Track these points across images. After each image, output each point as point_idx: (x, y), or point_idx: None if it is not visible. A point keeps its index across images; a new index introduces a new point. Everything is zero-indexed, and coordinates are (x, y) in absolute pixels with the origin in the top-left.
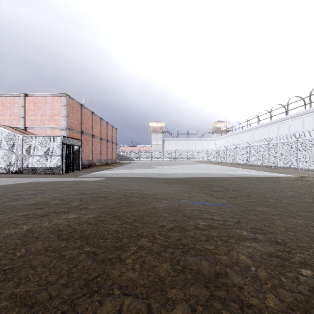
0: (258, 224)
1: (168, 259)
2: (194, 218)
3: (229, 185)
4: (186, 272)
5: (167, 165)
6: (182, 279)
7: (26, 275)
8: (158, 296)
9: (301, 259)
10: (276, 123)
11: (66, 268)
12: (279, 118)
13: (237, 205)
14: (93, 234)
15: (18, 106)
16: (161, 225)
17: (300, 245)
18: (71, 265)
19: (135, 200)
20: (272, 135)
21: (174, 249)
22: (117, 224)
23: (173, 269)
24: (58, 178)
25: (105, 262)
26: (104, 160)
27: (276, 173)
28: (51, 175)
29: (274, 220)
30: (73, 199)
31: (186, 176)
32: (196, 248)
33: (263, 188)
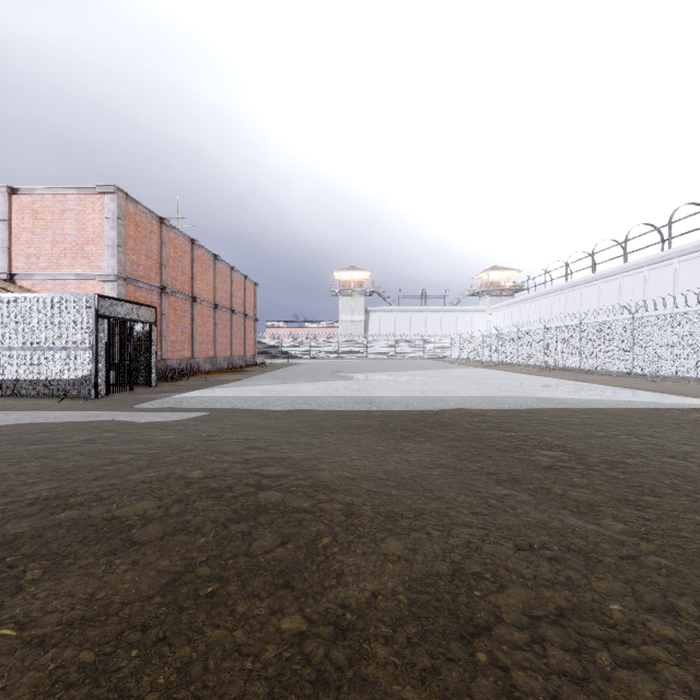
0: None
1: None
2: None
3: (577, 441)
4: None
5: (376, 370)
6: None
7: None
8: None
9: None
10: (641, 270)
11: None
12: (649, 257)
13: (682, 551)
14: None
15: None
16: None
17: None
18: None
19: (259, 545)
20: (628, 299)
21: None
22: None
23: None
24: (66, 413)
25: None
26: (225, 359)
27: (683, 398)
28: (61, 403)
29: None
30: None
31: (434, 407)
32: None
33: (695, 453)
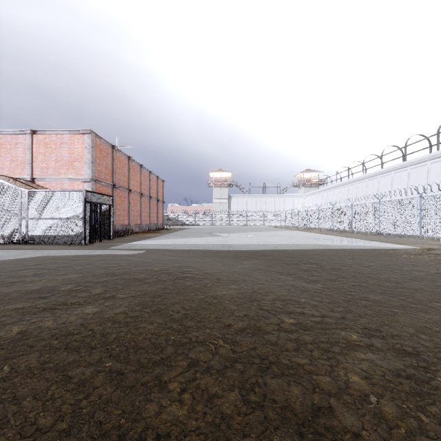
0: (372, 322)
1: (236, 383)
2: (275, 312)
3: (325, 261)
4: (266, 406)
5: (234, 231)
6: (259, 420)
7: (4, 415)
8: None
9: None
10: (390, 173)
11: (72, 399)
12: (394, 165)
13: (339, 291)
14: (121, 340)
15: (22, 148)
16: (226, 325)
17: None
18: (80, 394)
19: (187, 284)
20: (383, 190)
21: (247, 365)
22: (159, 324)
23: (246, 401)
24: (77, 251)
25: (136, 389)
26: (146, 225)
27: (392, 244)
28: (69, 247)
29: (397, 314)
30: (96, 284)
31: (262, 248)
32: (281, 364)
33: (374, 265)
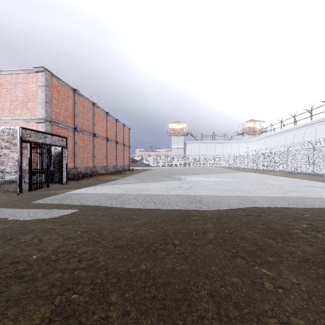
0: None
1: None
2: None
3: None
4: None
5: (193, 173)
6: None
7: None
8: None
9: None
10: None
11: None
12: None
13: None
14: None
15: None
16: None
17: None
18: None
19: None
20: None
21: None
22: None
23: None
24: None
25: None
26: (112, 167)
27: None
28: None
29: None
30: None
31: (252, 208)
32: None
33: None
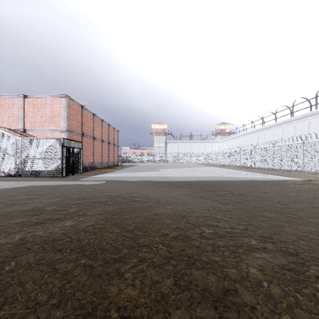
0: (267, 232)
1: (171, 273)
2: (198, 225)
3: (234, 189)
4: (192, 288)
5: (169, 167)
6: (187, 298)
7: (13, 294)
8: (160, 318)
9: (316, 272)
10: (282, 125)
11: (59, 284)
12: (285, 120)
13: (244, 210)
14: (91, 244)
15: (17, 108)
16: (164, 234)
17: (314, 255)
18: (64, 280)
19: (136, 205)
20: (277, 137)
21: (178, 261)
22: (117, 233)
23: (178, 285)
24: (57, 181)
25: (102, 277)
26: (106, 163)
27: (282, 177)
28: (51, 179)
29: (284, 227)
30: (71, 205)
31: (189, 180)
32: (202, 260)
33: (269, 192)
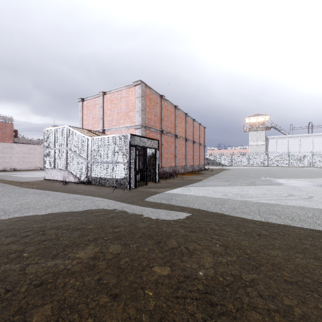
0: None
1: None
2: None
3: None
4: None
5: (290, 176)
6: None
7: None
8: None
9: None
10: None
11: None
12: None
13: None
14: None
15: (98, 107)
16: None
17: None
18: None
19: None
20: None
21: None
22: None
23: None
24: (108, 203)
25: None
26: (190, 166)
27: None
28: (113, 192)
29: None
30: None
31: None
32: None
33: None
